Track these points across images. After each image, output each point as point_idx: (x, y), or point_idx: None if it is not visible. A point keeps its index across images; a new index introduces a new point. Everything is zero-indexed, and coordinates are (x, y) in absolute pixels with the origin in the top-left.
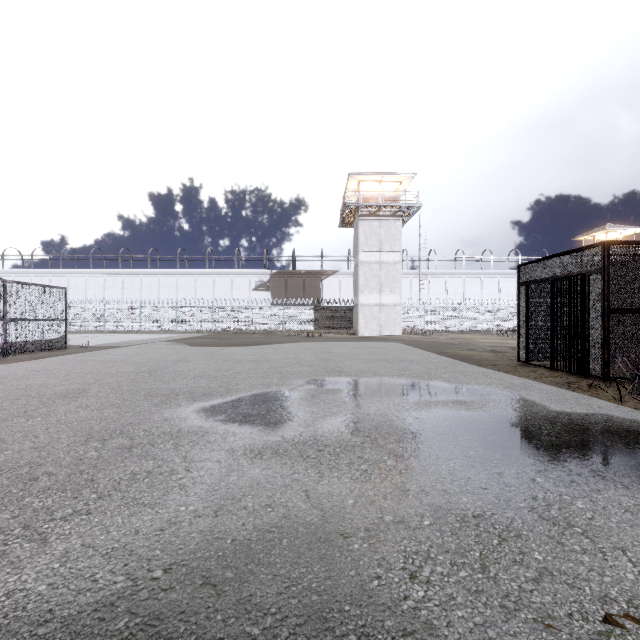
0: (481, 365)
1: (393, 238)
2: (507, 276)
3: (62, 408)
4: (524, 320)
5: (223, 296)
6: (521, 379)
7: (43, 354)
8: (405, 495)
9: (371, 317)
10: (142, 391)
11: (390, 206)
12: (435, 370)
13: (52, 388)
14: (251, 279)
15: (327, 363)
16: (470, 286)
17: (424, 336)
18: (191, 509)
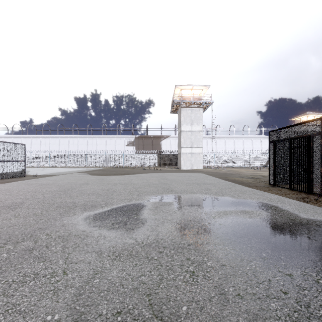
0: (249, 186)
1: (198, 119)
2: (256, 138)
3: (2, 216)
4: (272, 161)
5: (111, 149)
6: (275, 195)
7: (11, 180)
8: (226, 300)
9: (187, 159)
10: (56, 204)
11: (197, 102)
12: (225, 190)
13: (4, 202)
14: (125, 140)
15: (164, 185)
16: (237, 143)
17: (214, 169)
18: (55, 318)
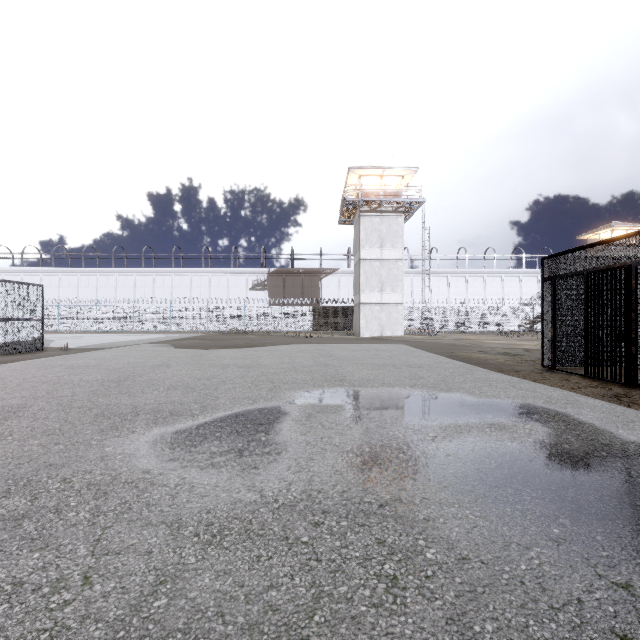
0: (502, 371)
1: (395, 235)
2: (511, 275)
3: None
4: (550, 320)
5: (219, 295)
6: (557, 390)
7: (12, 358)
8: None
9: (372, 317)
10: (95, 409)
11: (392, 201)
12: (452, 378)
13: None
14: (248, 278)
15: (326, 369)
16: (473, 285)
17: (427, 337)
18: None
